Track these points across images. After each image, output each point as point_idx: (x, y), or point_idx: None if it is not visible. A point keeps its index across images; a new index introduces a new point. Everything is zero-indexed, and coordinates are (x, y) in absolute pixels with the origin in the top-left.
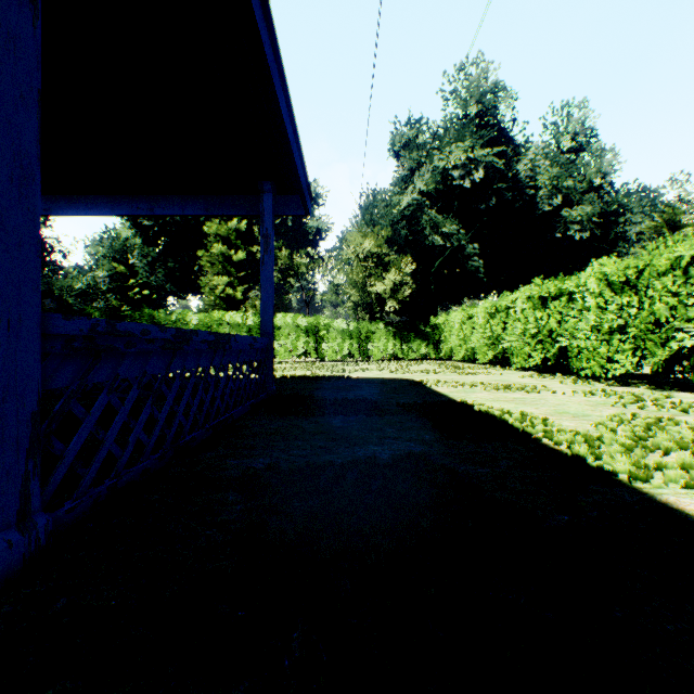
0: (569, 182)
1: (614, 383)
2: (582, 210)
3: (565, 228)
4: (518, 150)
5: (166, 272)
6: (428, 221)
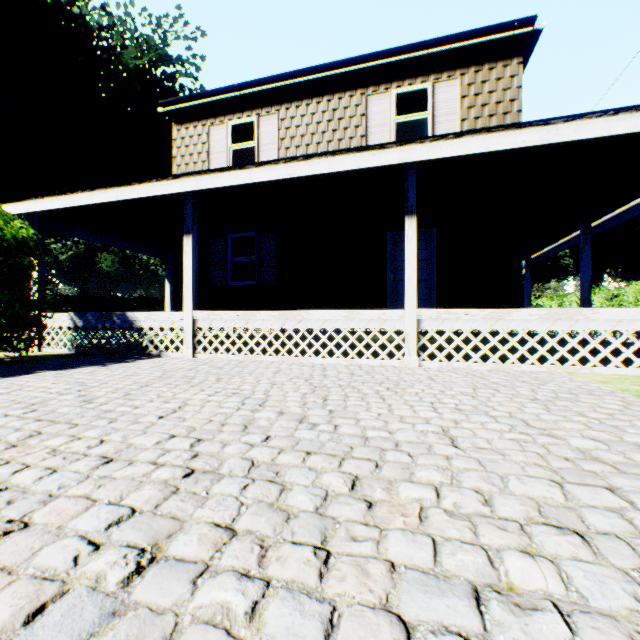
0: None
1: None
2: None
3: None
4: None
5: None
6: None
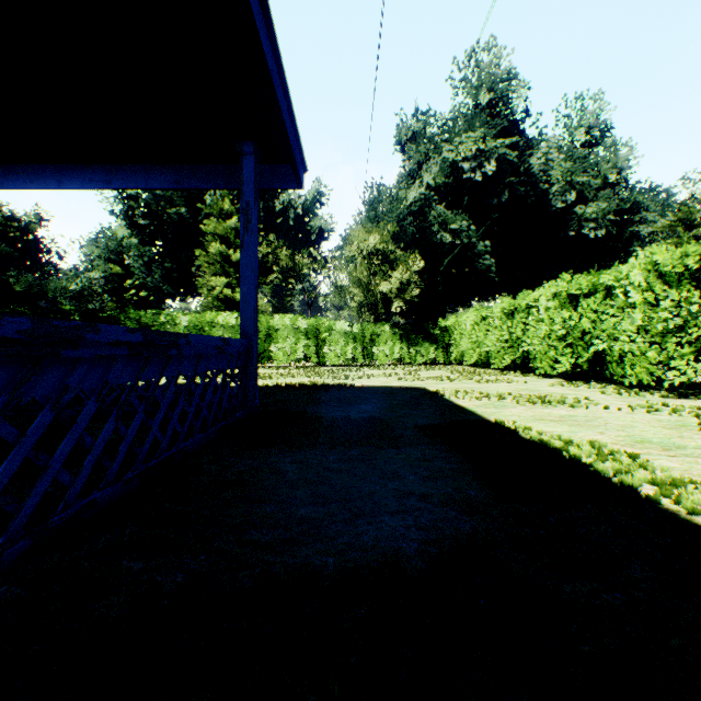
0: (583, 178)
1: (667, 394)
2: (597, 207)
3: (579, 226)
4: (531, 143)
5: (163, 273)
6: (437, 217)
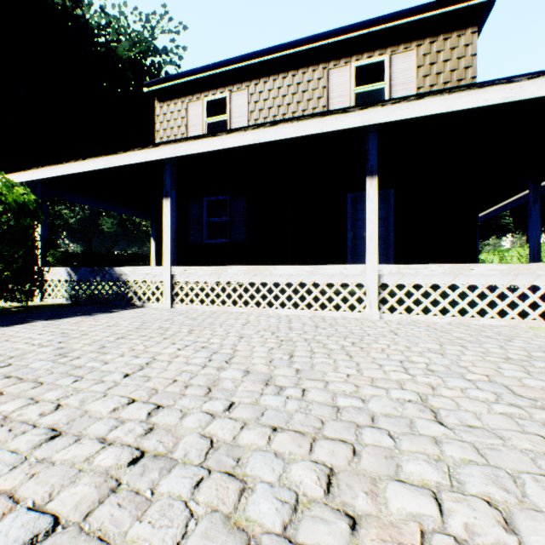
0: None
1: None
2: None
3: None
4: None
5: None
6: None
